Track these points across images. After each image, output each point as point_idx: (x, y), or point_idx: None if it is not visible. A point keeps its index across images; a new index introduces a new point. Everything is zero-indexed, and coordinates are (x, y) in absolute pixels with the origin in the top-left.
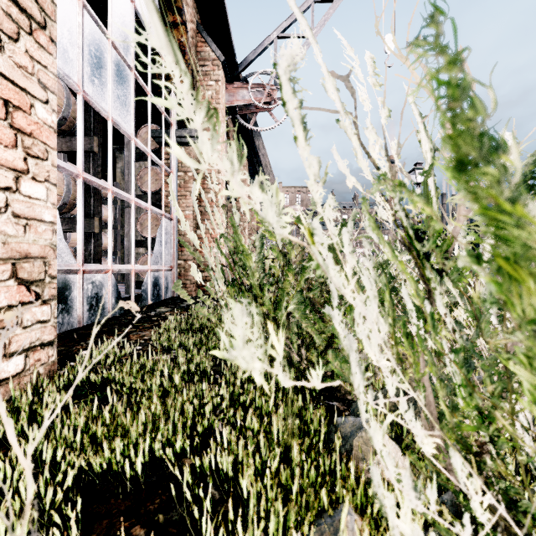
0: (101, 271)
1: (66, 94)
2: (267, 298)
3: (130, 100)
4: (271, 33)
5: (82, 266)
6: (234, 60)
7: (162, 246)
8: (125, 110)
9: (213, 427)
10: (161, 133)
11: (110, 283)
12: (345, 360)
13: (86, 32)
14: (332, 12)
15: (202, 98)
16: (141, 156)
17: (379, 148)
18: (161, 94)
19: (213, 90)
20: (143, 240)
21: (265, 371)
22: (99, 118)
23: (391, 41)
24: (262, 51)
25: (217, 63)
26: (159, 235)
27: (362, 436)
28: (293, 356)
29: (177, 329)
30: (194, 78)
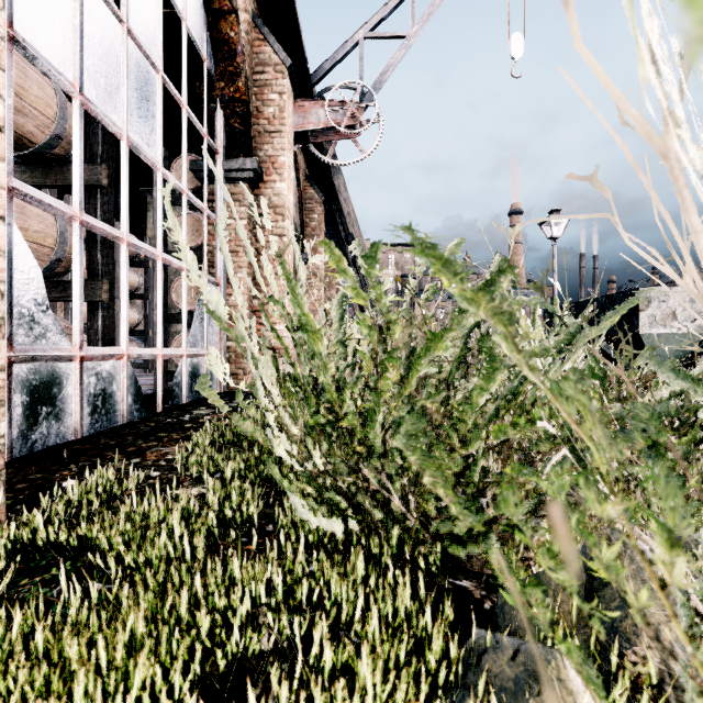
0: (111, 357)
1: (60, 101)
2: (350, 408)
3: (155, 115)
4: (356, 32)
5: (80, 350)
6: (305, 68)
7: (203, 322)
8: (148, 128)
9: (251, 650)
10: (203, 165)
11: (124, 374)
12: (536, 581)
13: (87, 9)
14: (439, 2)
15: (260, 117)
16: (177, 198)
17: (658, 34)
18: (203, 111)
19: (275, 106)
20: (180, 314)
21: (346, 533)
22: (110, 139)
23: (519, 42)
24: (344, 56)
25: (281, 69)
26: (199, 307)
27: (542, 700)
28: (394, 503)
29: (213, 446)
30: (250, 89)
